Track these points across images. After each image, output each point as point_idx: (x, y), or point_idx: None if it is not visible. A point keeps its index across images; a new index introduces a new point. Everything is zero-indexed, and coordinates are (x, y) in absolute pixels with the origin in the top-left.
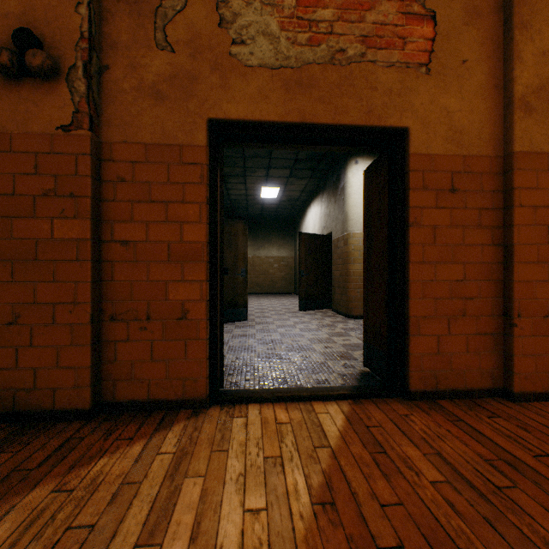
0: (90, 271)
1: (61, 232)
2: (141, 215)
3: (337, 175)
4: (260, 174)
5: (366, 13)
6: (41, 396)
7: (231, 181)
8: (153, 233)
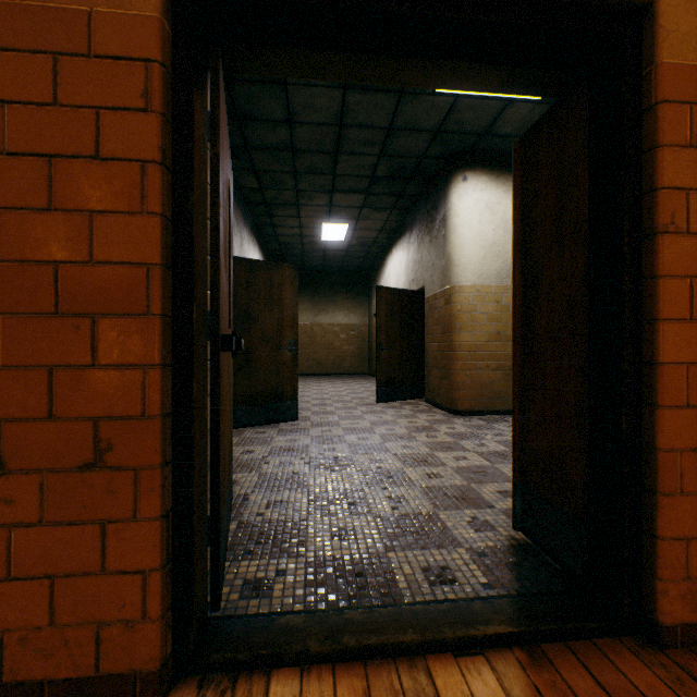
0: None
1: None
2: None
3: (434, 201)
4: (320, 202)
5: None
6: None
7: (278, 213)
8: (14, 239)
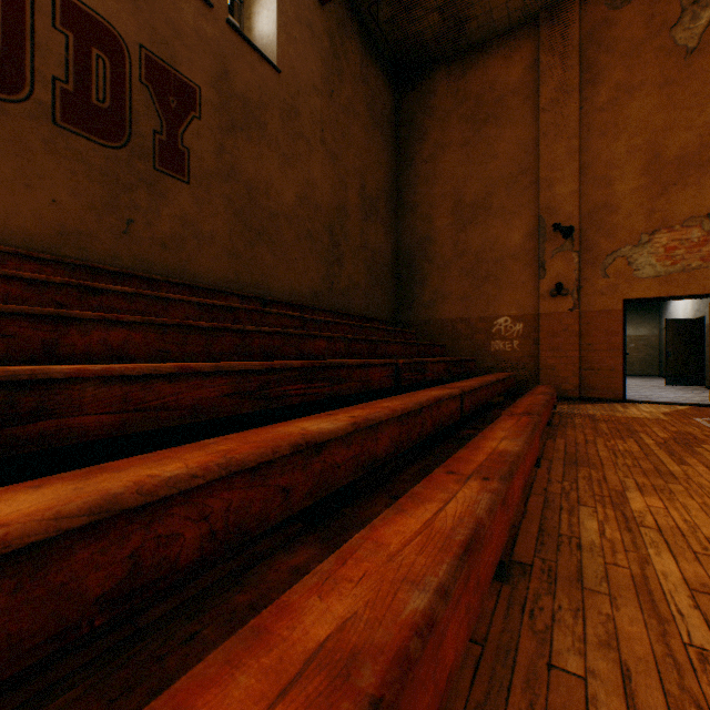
0: (578, 354)
1: (568, 342)
2: (594, 335)
3: None
4: None
5: (701, 248)
6: (561, 392)
7: None
8: (599, 341)
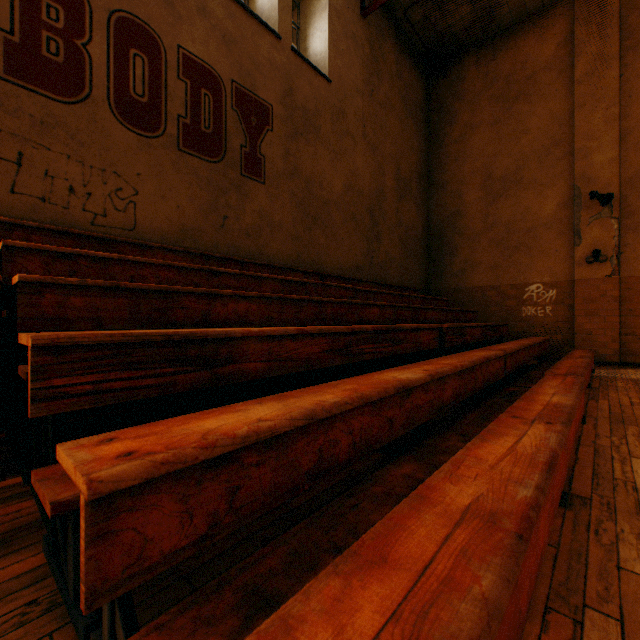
0: (617, 319)
1: (606, 307)
2: (636, 300)
3: None
4: None
5: None
6: (599, 357)
7: None
8: None
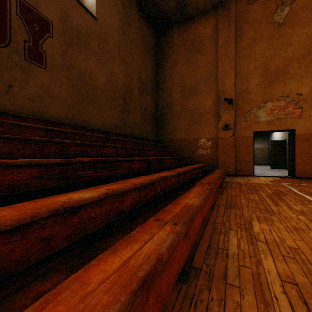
0: (234, 155)
1: (230, 150)
2: (241, 147)
3: None
4: None
5: (285, 110)
6: (227, 172)
7: None
8: (243, 149)
